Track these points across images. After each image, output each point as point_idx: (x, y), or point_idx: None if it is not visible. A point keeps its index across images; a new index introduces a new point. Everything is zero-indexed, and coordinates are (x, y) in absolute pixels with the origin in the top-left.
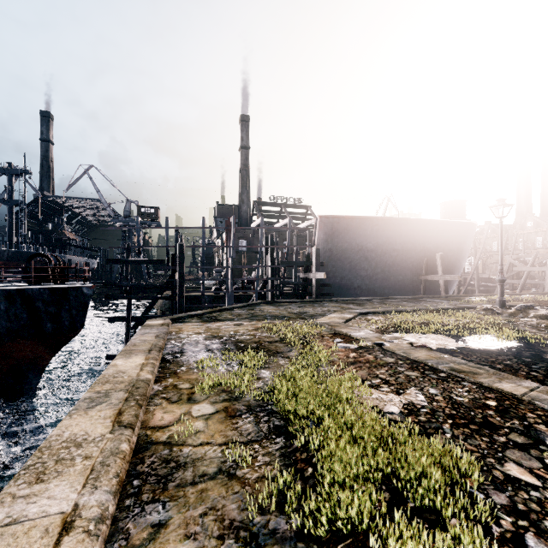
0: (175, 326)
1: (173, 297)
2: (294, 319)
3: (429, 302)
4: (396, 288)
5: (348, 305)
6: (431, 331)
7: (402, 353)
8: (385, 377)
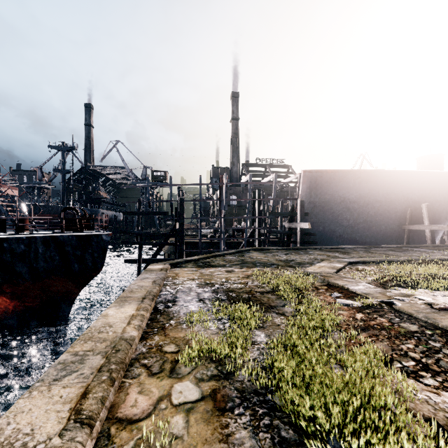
0: (173, 271)
1: (175, 243)
2: (283, 267)
3: (418, 252)
4: (378, 237)
5: (333, 253)
6: (442, 287)
7: (424, 318)
8: (419, 357)
